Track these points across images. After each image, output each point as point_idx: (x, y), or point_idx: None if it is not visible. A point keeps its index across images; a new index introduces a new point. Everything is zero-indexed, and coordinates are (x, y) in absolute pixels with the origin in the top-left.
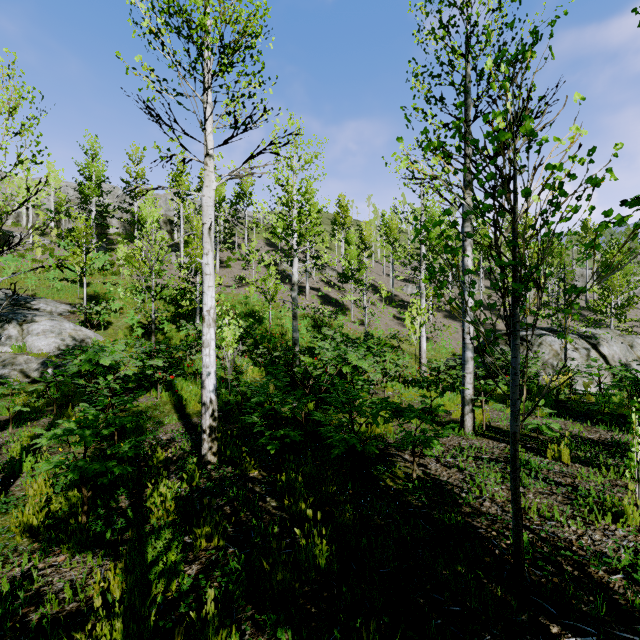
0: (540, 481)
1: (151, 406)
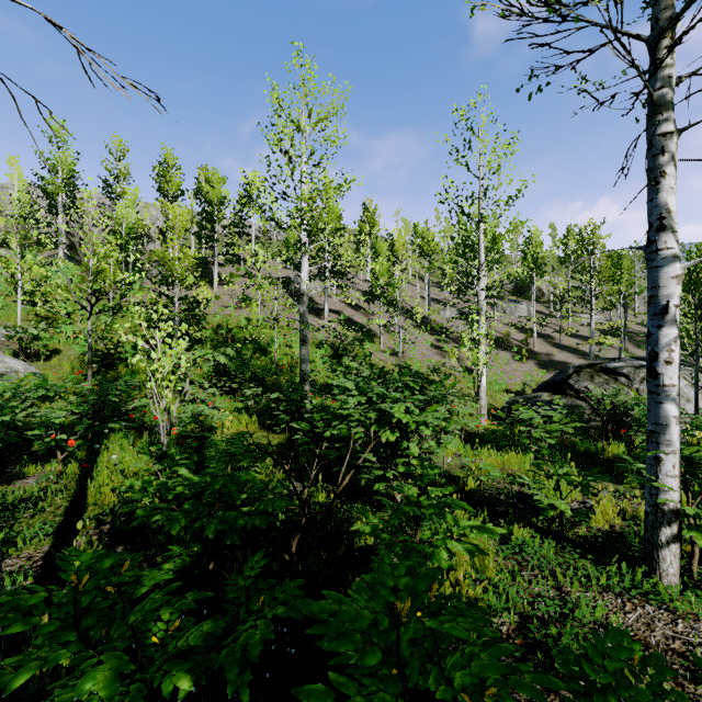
0: None
1: (32, 495)
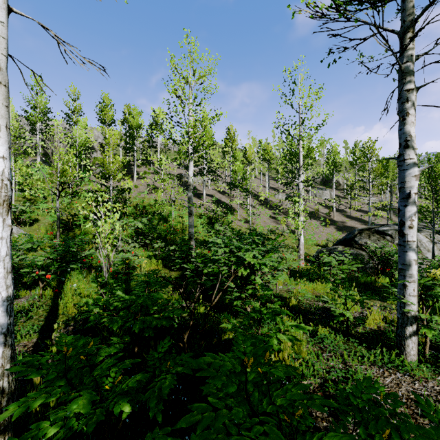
0: None
1: (24, 309)
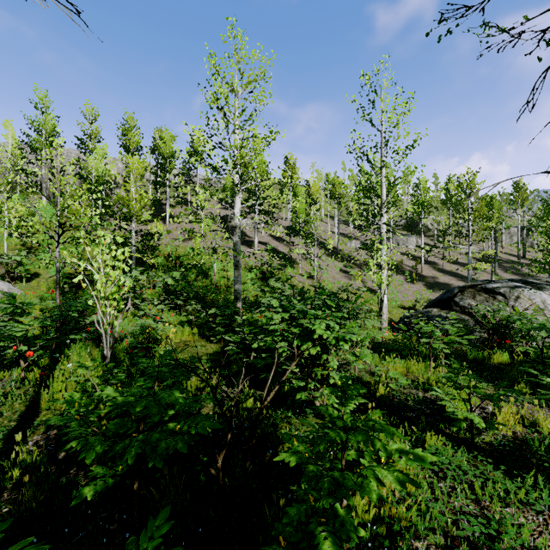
0: None
1: None
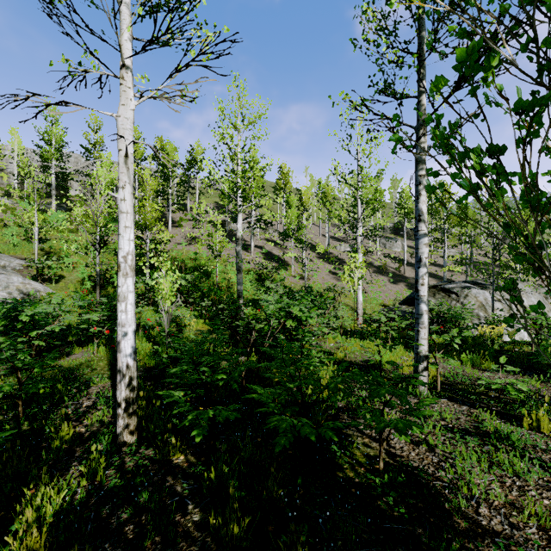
0: (538, 469)
1: (84, 362)
